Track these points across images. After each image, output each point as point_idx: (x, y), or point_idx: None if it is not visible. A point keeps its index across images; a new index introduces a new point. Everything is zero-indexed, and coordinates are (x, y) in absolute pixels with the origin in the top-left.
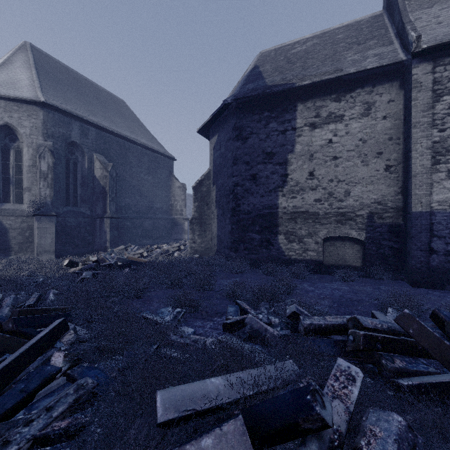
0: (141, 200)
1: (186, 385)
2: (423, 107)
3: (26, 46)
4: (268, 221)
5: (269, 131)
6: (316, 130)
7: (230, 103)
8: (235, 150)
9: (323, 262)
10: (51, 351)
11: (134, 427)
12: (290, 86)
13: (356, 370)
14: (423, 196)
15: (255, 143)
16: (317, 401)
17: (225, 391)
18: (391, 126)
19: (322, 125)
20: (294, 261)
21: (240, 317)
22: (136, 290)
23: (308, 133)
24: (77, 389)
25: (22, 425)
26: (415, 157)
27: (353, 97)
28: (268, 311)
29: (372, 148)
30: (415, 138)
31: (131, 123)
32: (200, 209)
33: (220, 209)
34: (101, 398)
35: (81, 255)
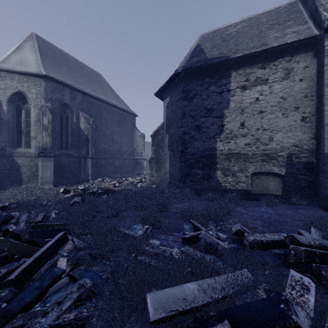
0: (113, 145)
1: (168, 289)
2: None
3: (32, 35)
4: (209, 160)
5: (209, 92)
6: (246, 91)
7: (179, 73)
8: (183, 108)
9: (251, 191)
10: (57, 256)
11: (129, 322)
12: (226, 58)
13: (308, 280)
14: None
15: (199, 101)
16: (292, 310)
17: (199, 294)
18: (307, 86)
19: (251, 87)
20: (229, 190)
21: (194, 233)
22: (113, 211)
23: (240, 94)
24: (79, 288)
25: (40, 316)
26: (327, 110)
27: (275, 65)
28: (215, 228)
29: (291, 104)
30: (327, 95)
31: (105, 90)
32: (156, 151)
33: (171, 151)
34: (99, 296)
35: (71, 185)
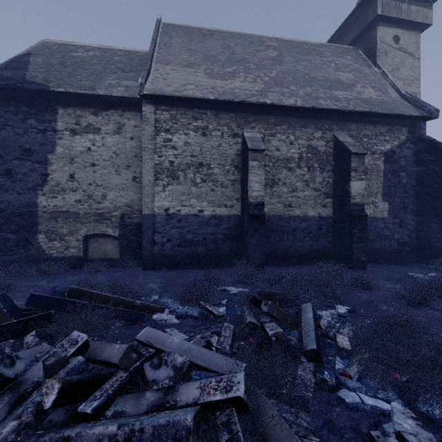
0: None
1: None
2: (149, 137)
3: None
4: (27, 220)
5: (28, 126)
6: (77, 136)
7: None
8: None
9: (88, 257)
10: None
11: None
12: (45, 88)
13: None
14: (149, 203)
15: (11, 136)
16: None
17: None
18: (137, 146)
19: (82, 133)
20: (56, 259)
21: None
22: None
23: (69, 138)
24: None
25: None
26: (144, 173)
27: (108, 115)
28: None
29: (123, 161)
30: (145, 159)
31: None
32: None
33: None
34: None
35: None
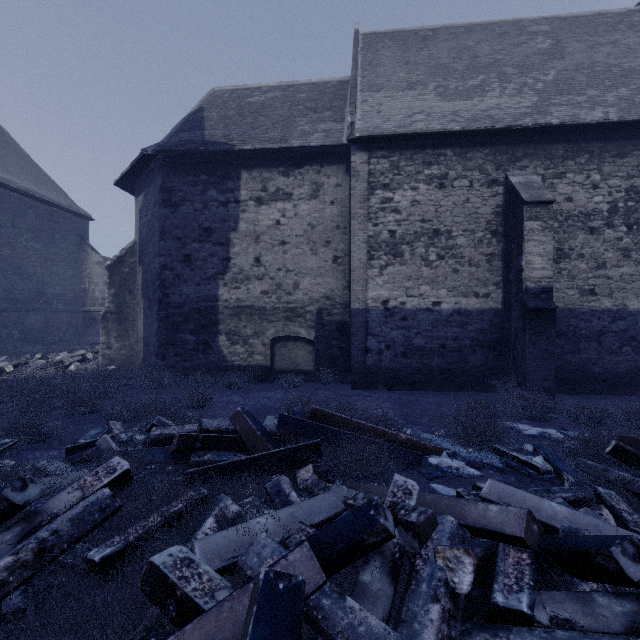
0: (20, 281)
1: None
2: (360, 198)
3: None
4: (207, 318)
5: (207, 200)
6: (263, 207)
7: (155, 154)
8: (162, 220)
9: (274, 368)
10: None
11: None
12: (229, 148)
13: (125, 464)
14: (360, 292)
15: (189, 213)
16: (10, 486)
17: None
18: (339, 213)
19: (269, 202)
20: (239, 368)
21: (94, 439)
22: None
23: (254, 210)
24: None
25: None
26: (353, 250)
27: (302, 174)
28: (140, 428)
29: (321, 236)
30: (354, 230)
31: (0, 151)
32: (120, 298)
33: (146, 299)
34: None
35: None
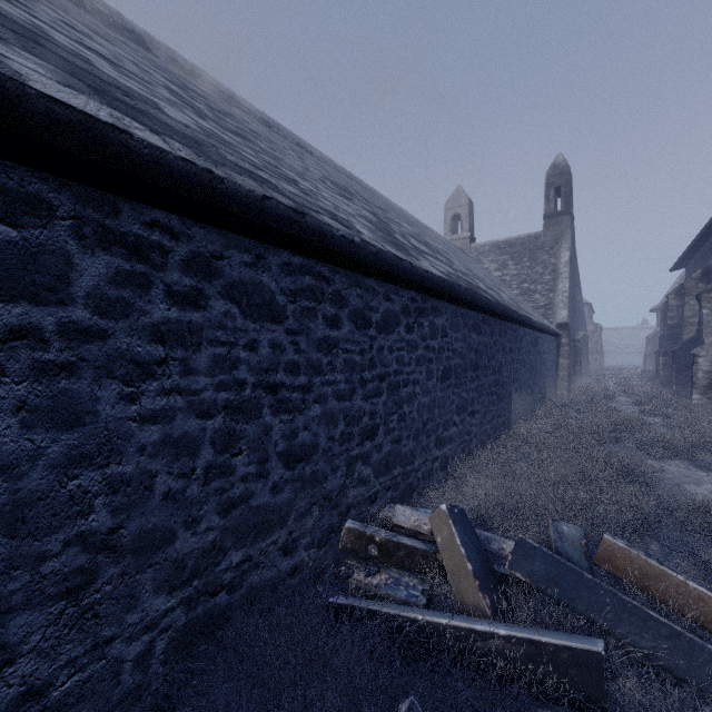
0: None
1: None
2: None
3: None
4: None
5: None
6: None
7: None
8: None
9: None
10: None
11: None
12: None
13: None
14: None
15: None
16: None
17: None
18: None
19: None
20: None
21: None
22: None
23: None
24: None
25: None
26: None
27: None
28: None
29: None
30: None
31: None
32: (654, 348)
33: None
34: None
35: None
